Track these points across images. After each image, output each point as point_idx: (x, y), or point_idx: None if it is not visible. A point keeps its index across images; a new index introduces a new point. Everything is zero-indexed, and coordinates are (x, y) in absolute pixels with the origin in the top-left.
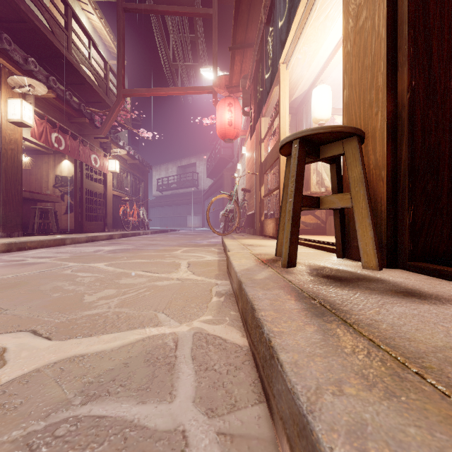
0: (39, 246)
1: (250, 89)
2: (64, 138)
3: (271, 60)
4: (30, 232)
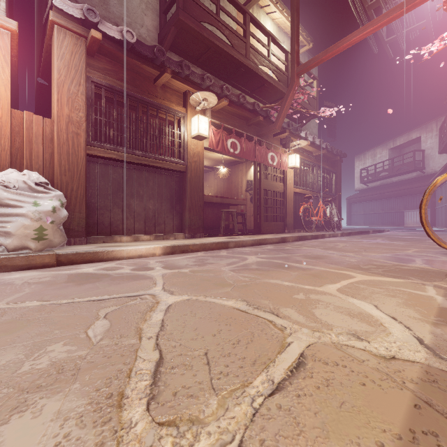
0: (201, 249)
1: None
2: (239, 142)
3: None
4: (220, 232)
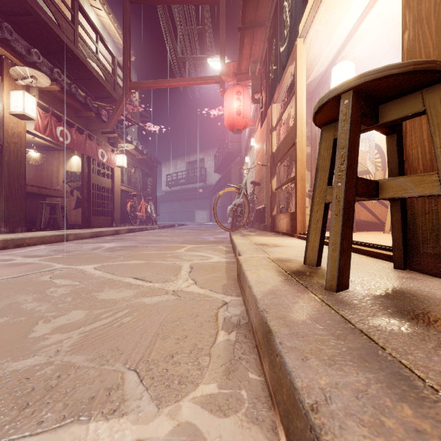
0: (39, 242)
1: (260, 72)
2: (70, 132)
3: (289, 26)
4: (37, 227)
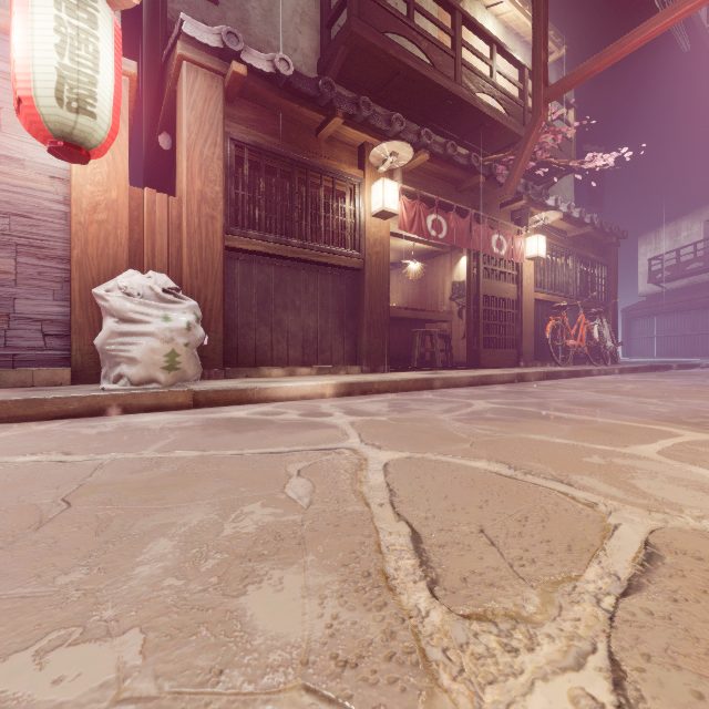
0: (391, 388)
1: None
2: (446, 220)
3: None
4: (412, 365)
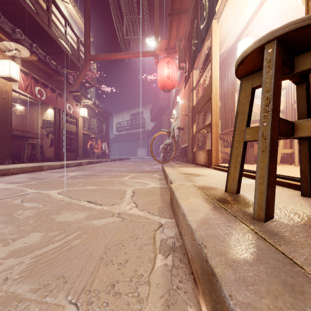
0: (20, 171)
1: (184, 47)
2: (45, 91)
3: (207, 8)
4: (21, 160)
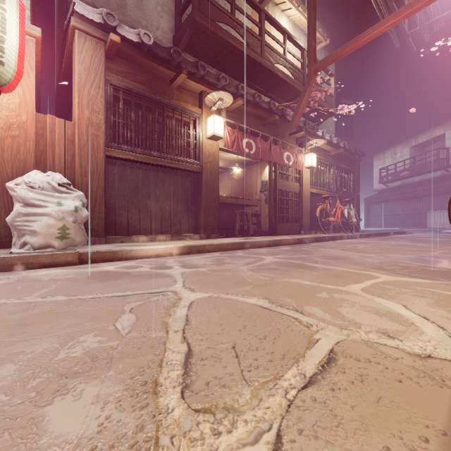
0: (217, 249)
1: None
2: (255, 142)
3: None
4: (235, 233)
